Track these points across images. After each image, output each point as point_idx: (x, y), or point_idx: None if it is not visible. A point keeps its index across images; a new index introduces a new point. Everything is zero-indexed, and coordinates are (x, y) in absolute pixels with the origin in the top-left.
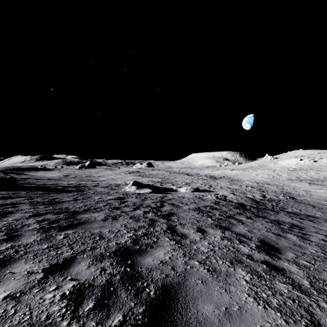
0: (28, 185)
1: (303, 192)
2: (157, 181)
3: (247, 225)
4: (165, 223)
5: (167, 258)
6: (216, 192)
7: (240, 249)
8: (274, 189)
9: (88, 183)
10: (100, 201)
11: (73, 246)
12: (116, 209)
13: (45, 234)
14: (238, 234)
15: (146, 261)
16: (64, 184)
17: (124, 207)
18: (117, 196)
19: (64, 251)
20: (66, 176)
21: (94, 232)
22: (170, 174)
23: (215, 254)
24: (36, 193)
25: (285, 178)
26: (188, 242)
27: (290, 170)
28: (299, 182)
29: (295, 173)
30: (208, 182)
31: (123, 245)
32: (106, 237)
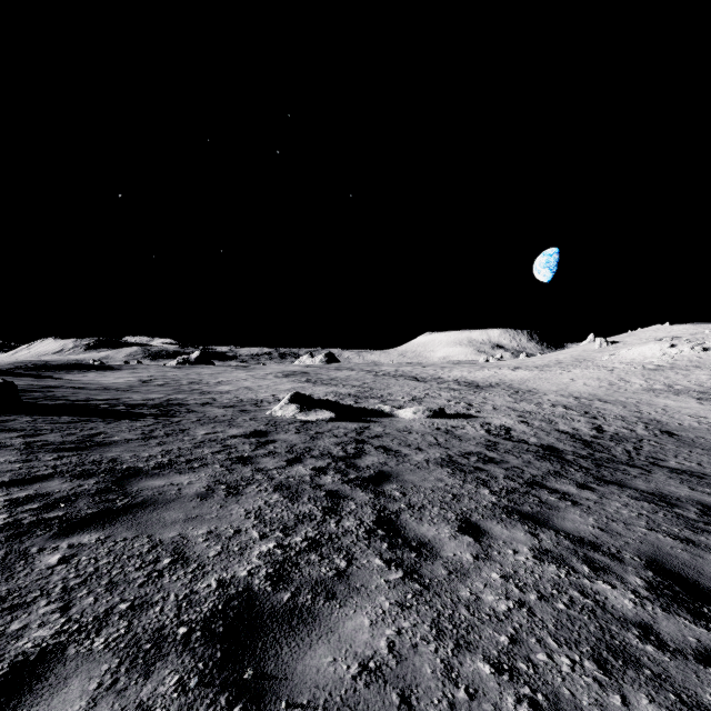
0: (47, 402)
1: (691, 420)
2: (346, 394)
3: (587, 508)
4: (369, 504)
5: (383, 646)
6: (485, 420)
7: (604, 597)
8: (620, 413)
9: (191, 398)
10: (207, 440)
11: (76, 597)
12: (242, 463)
13: (9, 547)
14: (578, 539)
15: (310, 664)
16: (135, 399)
17: (264, 458)
18: (252, 428)
19: (34, 622)
20: (145, 381)
21: (164, 537)
22: (377, 379)
23: (535, 622)
24: (54, 420)
25: (640, 386)
26: (443, 574)
27: (650, 370)
28: (673, 395)
29: (661, 377)
30: (462, 395)
31: (242, 589)
32: (192, 558)
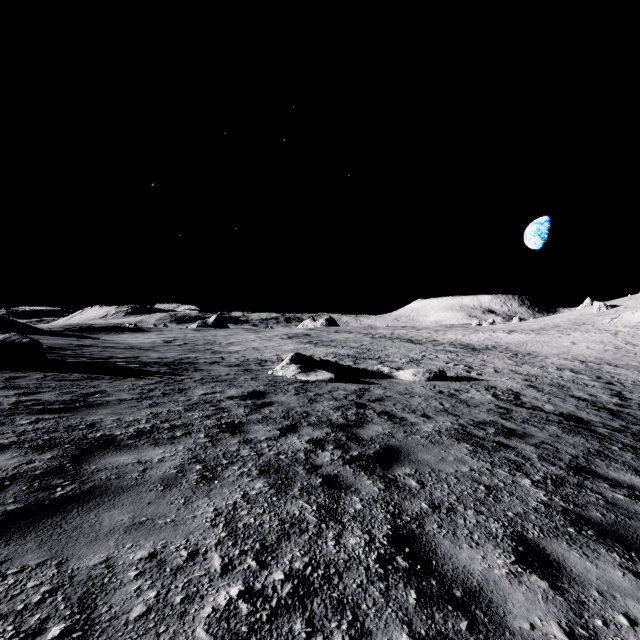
0: (71, 359)
1: None
2: (345, 355)
3: None
4: (379, 502)
5: None
6: (488, 383)
7: None
8: (637, 378)
9: (202, 357)
10: (202, 401)
11: None
12: (230, 432)
13: None
14: None
15: None
16: (152, 357)
17: (256, 424)
18: (251, 388)
19: None
20: (167, 342)
21: (80, 566)
22: (374, 341)
23: None
24: (64, 378)
25: None
26: None
27: None
28: None
29: None
30: (460, 357)
31: None
32: (99, 625)
